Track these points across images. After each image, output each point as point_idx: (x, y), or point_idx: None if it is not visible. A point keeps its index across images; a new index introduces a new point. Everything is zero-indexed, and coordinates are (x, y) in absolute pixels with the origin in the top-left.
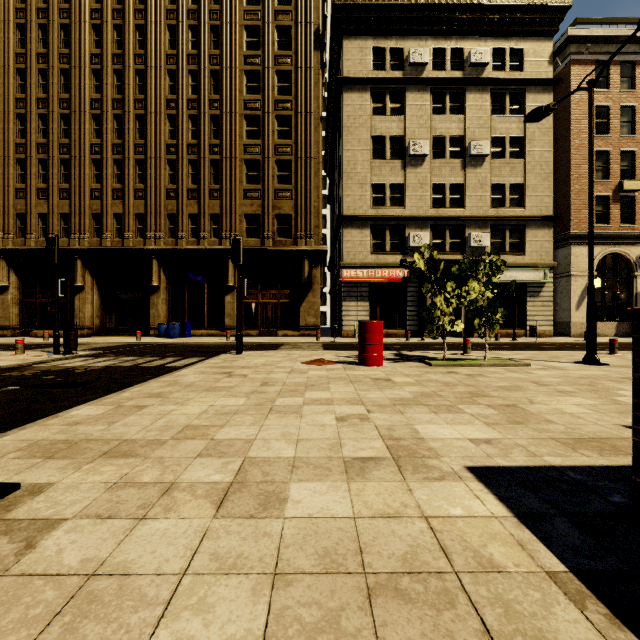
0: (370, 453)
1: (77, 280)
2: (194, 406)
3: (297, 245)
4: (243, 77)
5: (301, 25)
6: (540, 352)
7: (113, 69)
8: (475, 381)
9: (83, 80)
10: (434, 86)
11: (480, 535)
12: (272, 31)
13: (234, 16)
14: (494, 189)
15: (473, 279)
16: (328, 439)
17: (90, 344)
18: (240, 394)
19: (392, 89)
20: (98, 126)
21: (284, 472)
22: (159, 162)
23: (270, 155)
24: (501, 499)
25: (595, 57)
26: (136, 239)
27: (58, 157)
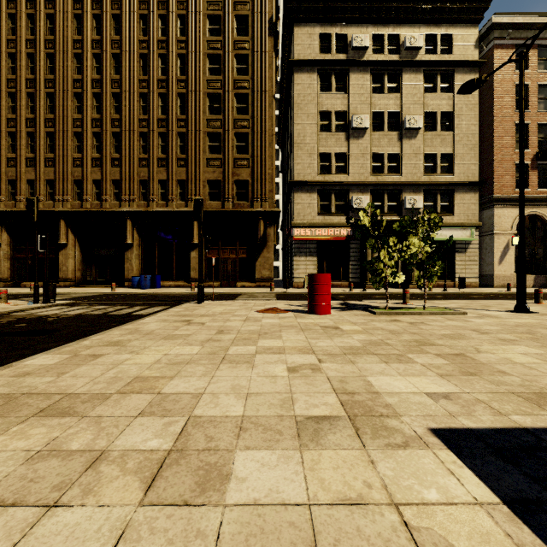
0: (324, 411)
1: (61, 238)
2: (148, 355)
3: (253, 207)
4: (206, 60)
5: (257, 14)
6: (471, 301)
7: (92, 53)
8: (419, 329)
9: (66, 63)
10: (374, 67)
11: (469, 536)
12: (232, 19)
13: (198, 6)
14: (427, 158)
15: (413, 235)
16: (279, 393)
17: (70, 294)
18: (195, 342)
19: (337, 70)
20: (79, 103)
21: (230, 436)
22: (133, 134)
23: (230, 128)
24: (480, 476)
25: (516, 42)
26: (112, 202)
27: (44, 130)
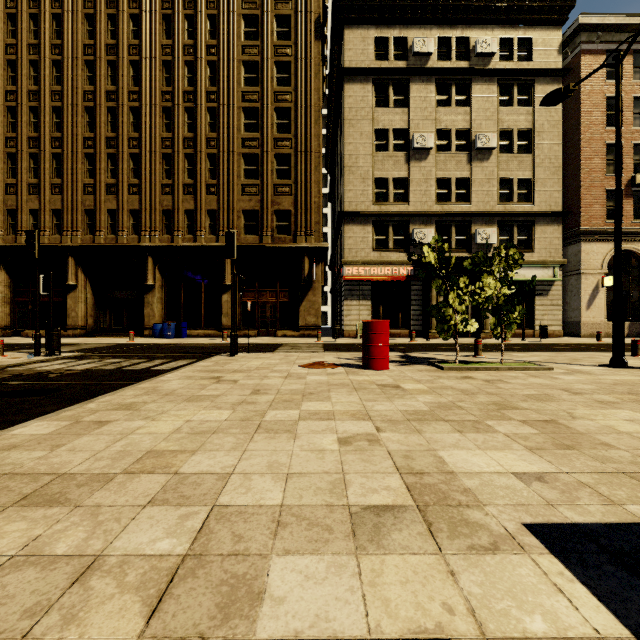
0: (385, 498)
1: (69, 278)
2: (166, 422)
3: (297, 242)
4: (241, 68)
5: (301, 14)
6: (556, 354)
7: (107, 60)
8: (497, 388)
9: (76, 71)
10: (439, 77)
11: None
12: (271, 20)
13: (232, 5)
14: (501, 184)
15: (488, 274)
16: (328, 473)
17: (80, 345)
18: (225, 405)
19: (395, 80)
20: (91, 119)
21: (264, 534)
22: (154, 156)
23: (269, 149)
24: (598, 595)
25: (606, 46)
26: (130, 236)
27: (50, 151)
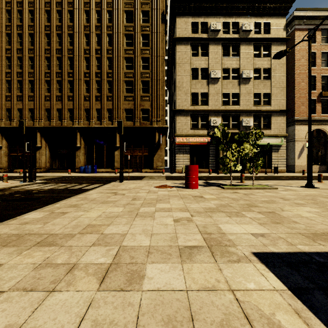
0: (194, 243)
1: (37, 143)
2: (94, 212)
3: (152, 125)
4: (124, 37)
5: (154, 10)
6: (281, 181)
7: (56, 33)
8: (249, 197)
9: (41, 39)
10: (224, 42)
11: (269, 305)
12: (139, 13)
13: (119, 5)
14: (255, 95)
15: (246, 142)
16: (169, 233)
17: (44, 176)
18: (120, 205)
19: (202, 43)
20: (48, 63)
21: (143, 256)
22: (80, 82)
23: (138, 78)
24: (277, 276)
25: (308, 27)
26: (68, 122)
27: (28, 79)
